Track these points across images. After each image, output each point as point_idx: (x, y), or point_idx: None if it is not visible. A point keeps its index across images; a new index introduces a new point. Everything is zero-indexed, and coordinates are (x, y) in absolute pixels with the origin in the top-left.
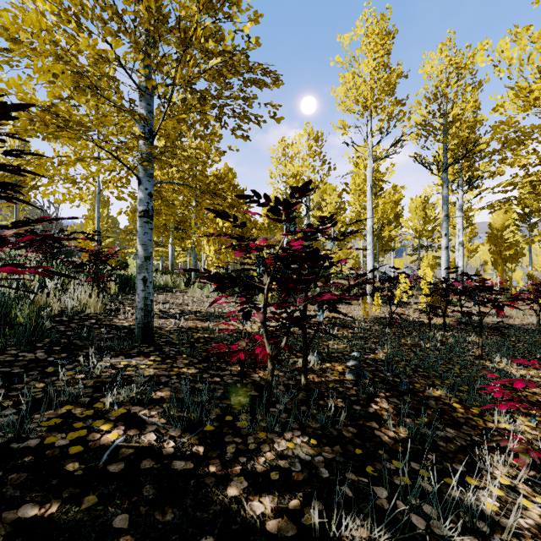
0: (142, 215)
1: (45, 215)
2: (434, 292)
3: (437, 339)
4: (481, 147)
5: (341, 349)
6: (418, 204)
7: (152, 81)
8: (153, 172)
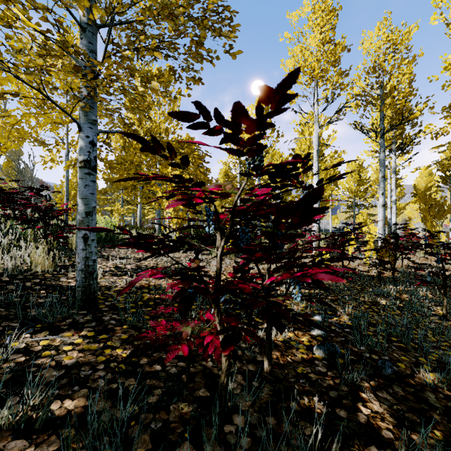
0: (82, 166)
1: (20, 175)
2: (385, 247)
3: (391, 294)
4: (416, 114)
5: (300, 311)
6: (354, 168)
7: (83, 1)
8: (96, 118)
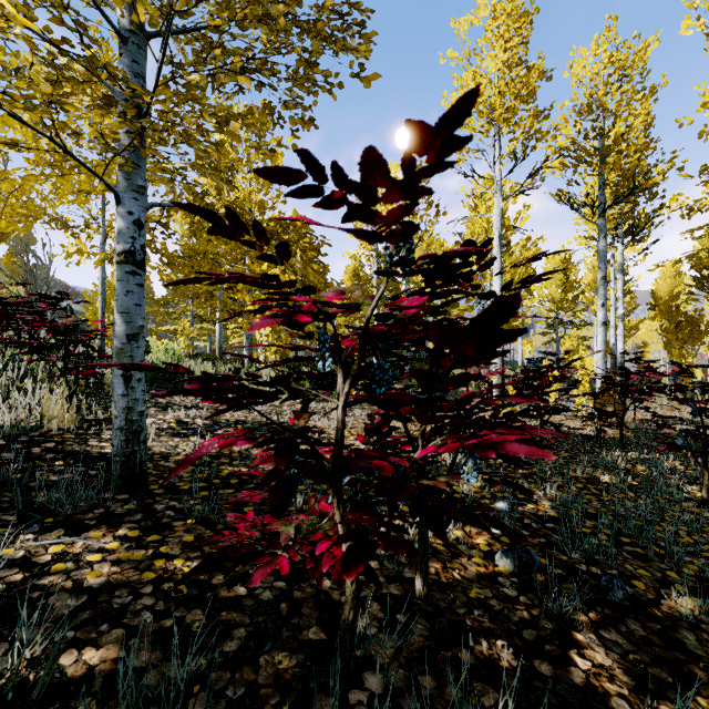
0: (122, 261)
1: (29, 275)
2: (608, 390)
3: (618, 466)
4: (656, 180)
5: (474, 493)
6: (557, 264)
7: None
8: (144, 183)
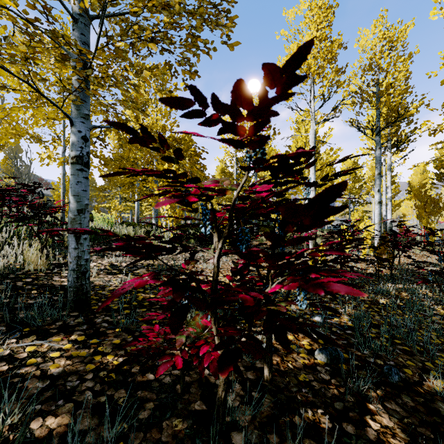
0: (74, 162)
1: (17, 172)
2: (383, 244)
3: (390, 293)
4: (412, 112)
5: (300, 311)
6: (349, 165)
7: None
8: (89, 112)
